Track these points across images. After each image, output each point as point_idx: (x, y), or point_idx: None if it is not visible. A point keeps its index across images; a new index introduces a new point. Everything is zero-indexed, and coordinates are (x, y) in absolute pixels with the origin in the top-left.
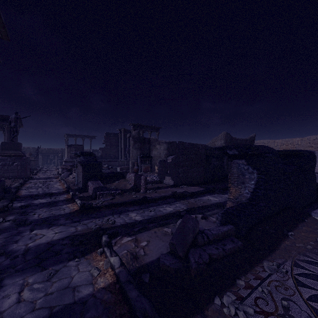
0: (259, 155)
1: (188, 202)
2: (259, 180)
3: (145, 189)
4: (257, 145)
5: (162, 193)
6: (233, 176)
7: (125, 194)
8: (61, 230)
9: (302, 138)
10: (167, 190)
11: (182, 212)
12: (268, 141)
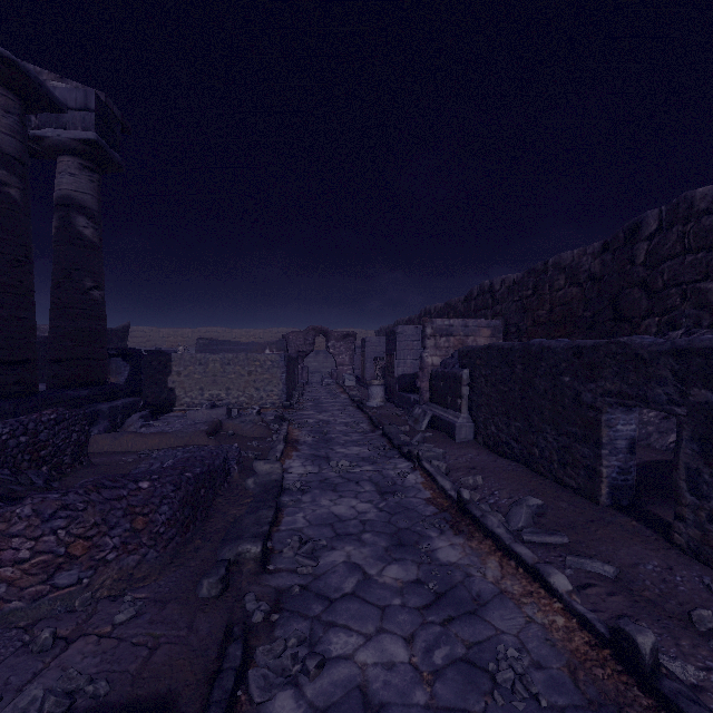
0: (132, 354)
1: None
2: (131, 371)
3: None
4: (130, 349)
5: None
6: (113, 369)
7: None
8: None
9: (193, 330)
10: None
11: None
12: (151, 330)
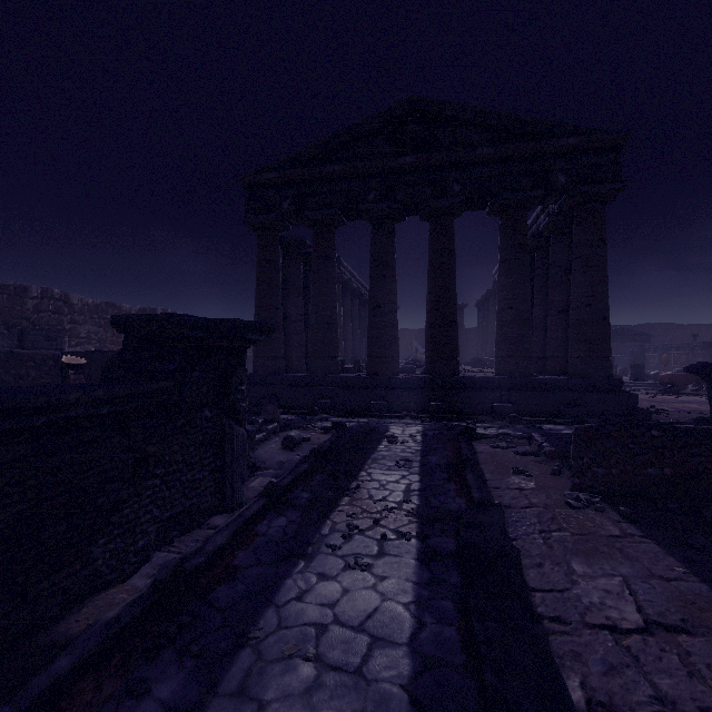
0: None
1: (384, 507)
2: None
3: (574, 478)
4: None
5: (545, 512)
6: None
7: (554, 463)
8: (408, 431)
9: None
10: (624, 545)
11: (318, 447)
12: None
